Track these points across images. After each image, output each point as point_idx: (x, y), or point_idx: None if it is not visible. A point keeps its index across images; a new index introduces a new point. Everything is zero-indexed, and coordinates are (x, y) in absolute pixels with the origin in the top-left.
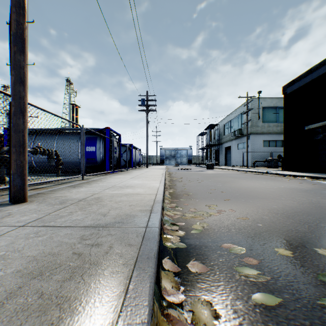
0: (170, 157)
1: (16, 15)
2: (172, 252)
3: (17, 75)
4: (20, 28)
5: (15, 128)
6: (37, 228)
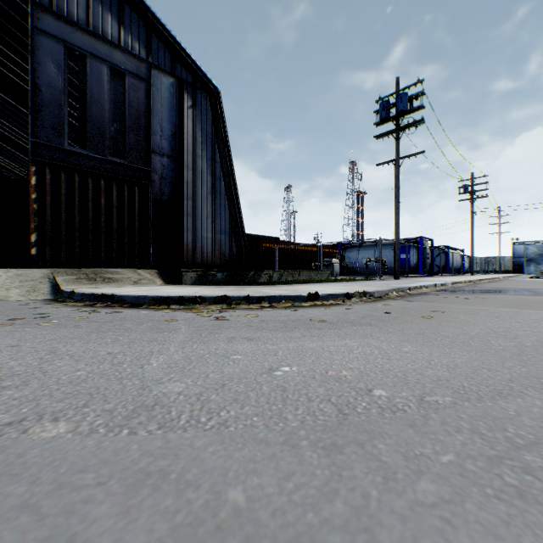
0: (537, 259)
1: (397, 216)
2: (452, 287)
3: (397, 237)
4: (398, 220)
5: (396, 255)
6: (415, 281)
